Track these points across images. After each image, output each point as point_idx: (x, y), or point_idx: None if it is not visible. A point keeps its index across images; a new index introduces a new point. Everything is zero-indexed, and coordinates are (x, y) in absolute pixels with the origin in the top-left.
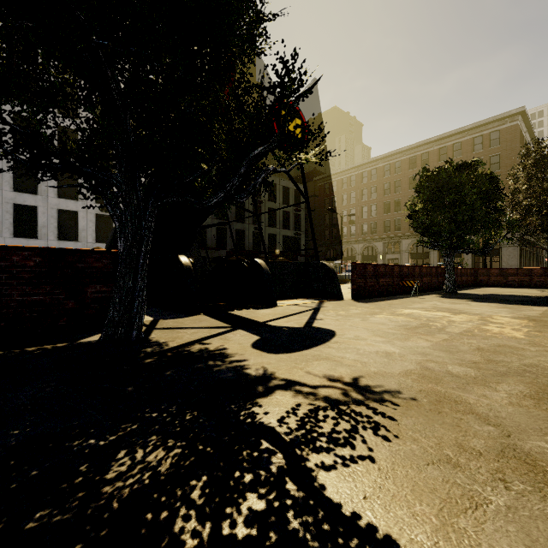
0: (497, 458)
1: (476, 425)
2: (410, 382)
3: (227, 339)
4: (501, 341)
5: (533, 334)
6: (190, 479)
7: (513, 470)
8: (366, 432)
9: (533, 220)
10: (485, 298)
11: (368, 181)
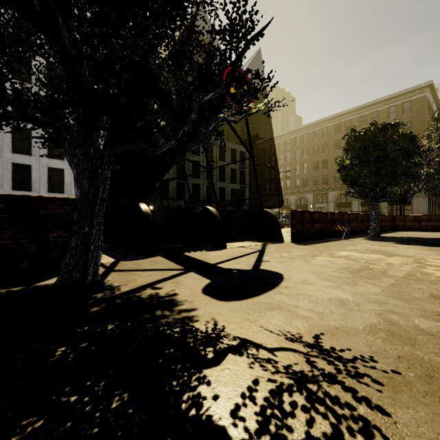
0: None
1: None
2: (381, 343)
3: (178, 283)
4: None
5: None
6: None
7: None
8: None
9: None
10: (408, 241)
11: (301, 143)
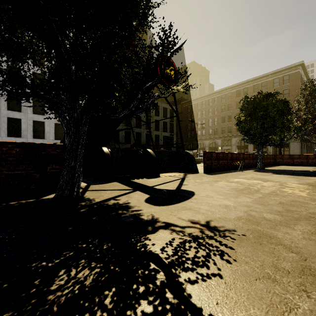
0: (300, 275)
1: (284, 252)
2: (241, 224)
3: (130, 197)
4: (293, 198)
5: (312, 194)
6: (104, 290)
7: (311, 284)
8: (216, 257)
9: (309, 126)
10: (281, 172)
11: (212, 104)
